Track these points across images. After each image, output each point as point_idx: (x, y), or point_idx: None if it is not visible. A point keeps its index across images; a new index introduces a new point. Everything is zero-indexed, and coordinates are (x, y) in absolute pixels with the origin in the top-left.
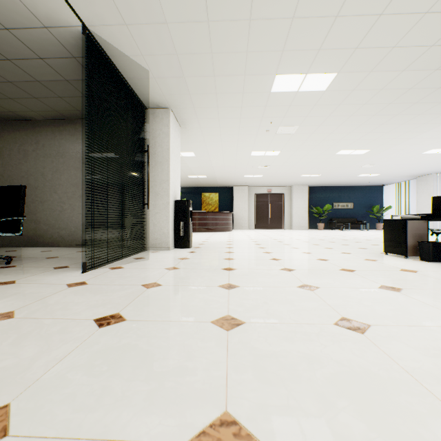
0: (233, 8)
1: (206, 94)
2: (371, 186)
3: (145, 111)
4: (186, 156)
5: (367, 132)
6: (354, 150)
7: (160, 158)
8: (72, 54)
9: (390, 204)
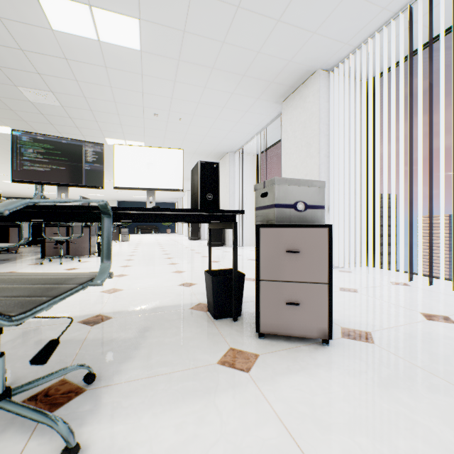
0: None
1: None
2: (167, 203)
3: None
4: None
5: None
6: None
7: None
8: None
9: None
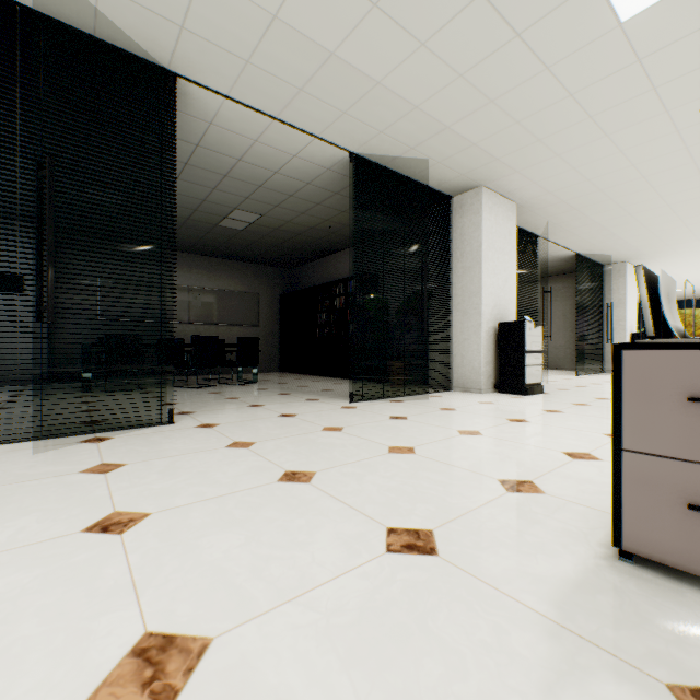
0: (674, 232)
1: (661, 251)
2: None
3: (602, 267)
4: None
5: None
6: None
7: (616, 302)
8: (562, 260)
9: None
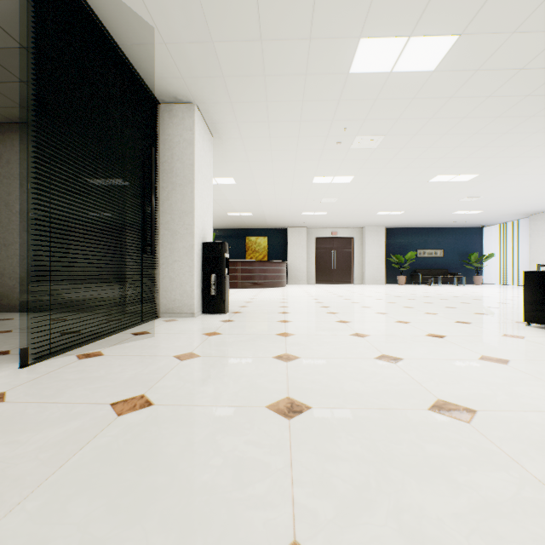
0: None
1: (249, 76)
2: (466, 228)
3: (158, 108)
4: (223, 183)
5: (481, 146)
6: (456, 175)
7: (180, 179)
8: None
9: (491, 251)
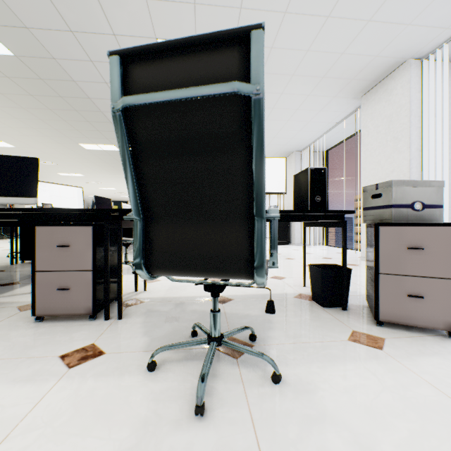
0: None
1: None
2: None
3: None
4: None
5: None
6: None
7: None
8: None
9: None
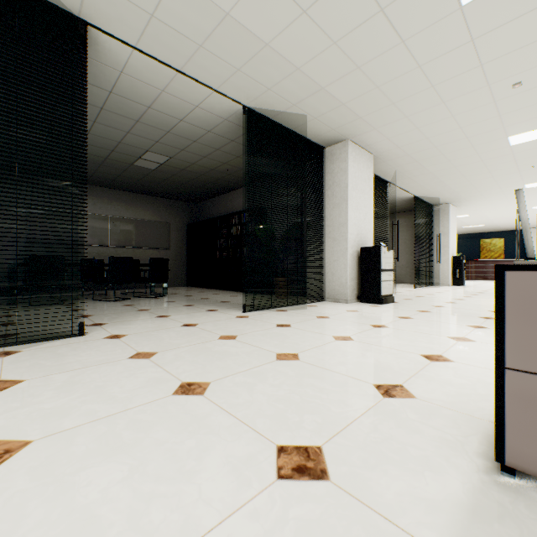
0: (484, 182)
1: (474, 196)
2: None
3: (432, 207)
4: (460, 217)
5: None
6: None
7: (442, 233)
8: (404, 201)
9: None
